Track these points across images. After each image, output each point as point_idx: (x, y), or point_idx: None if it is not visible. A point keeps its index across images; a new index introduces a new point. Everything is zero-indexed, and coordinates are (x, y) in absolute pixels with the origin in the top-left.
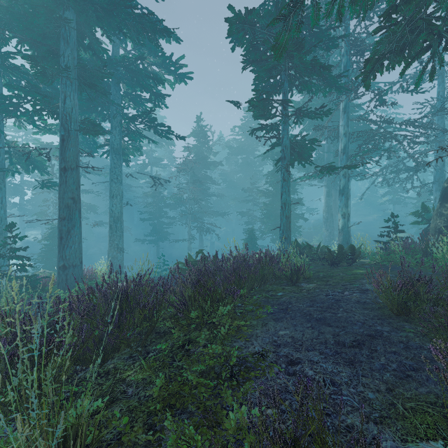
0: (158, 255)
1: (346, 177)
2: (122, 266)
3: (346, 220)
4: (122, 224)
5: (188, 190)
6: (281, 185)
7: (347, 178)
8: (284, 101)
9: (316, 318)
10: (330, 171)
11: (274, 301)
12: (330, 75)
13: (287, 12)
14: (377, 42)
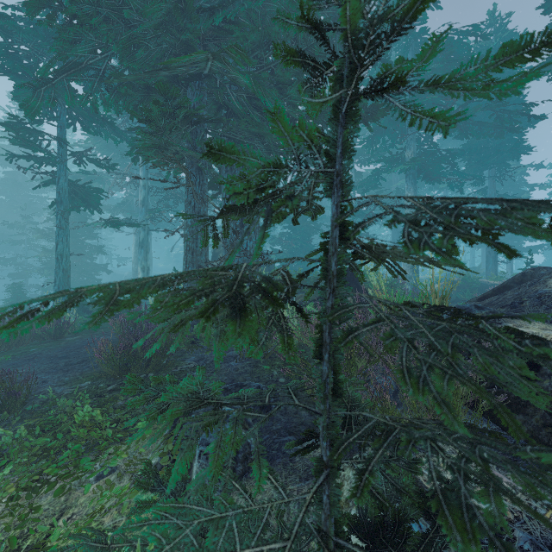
0: None
1: (146, 230)
2: None
3: (145, 273)
4: None
5: None
6: (56, 233)
7: (147, 231)
8: (60, 138)
9: (59, 356)
10: (129, 222)
11: (23, 355)
12: (118, 128)
13: (37, 84)
14: (133, 138)
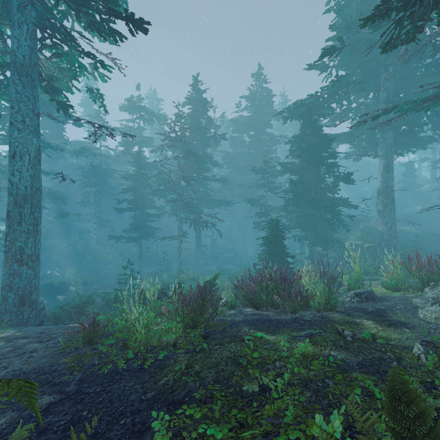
0: (141, 257)
1: None
2: (32, 290)
3: None
4: (38, 209)
5: (178, 168)
6: None
7: None
8: None
9: None
10: None
11: None
12: None
13: None
14: None
